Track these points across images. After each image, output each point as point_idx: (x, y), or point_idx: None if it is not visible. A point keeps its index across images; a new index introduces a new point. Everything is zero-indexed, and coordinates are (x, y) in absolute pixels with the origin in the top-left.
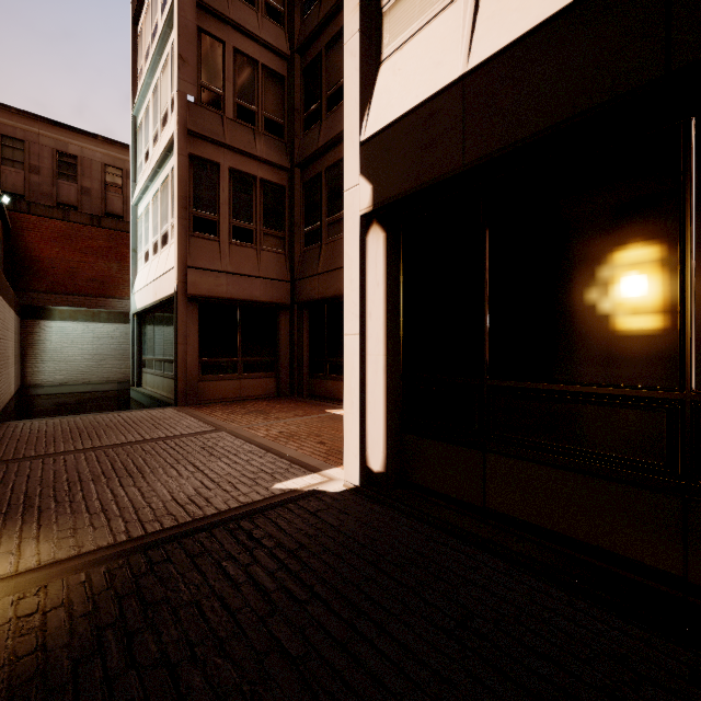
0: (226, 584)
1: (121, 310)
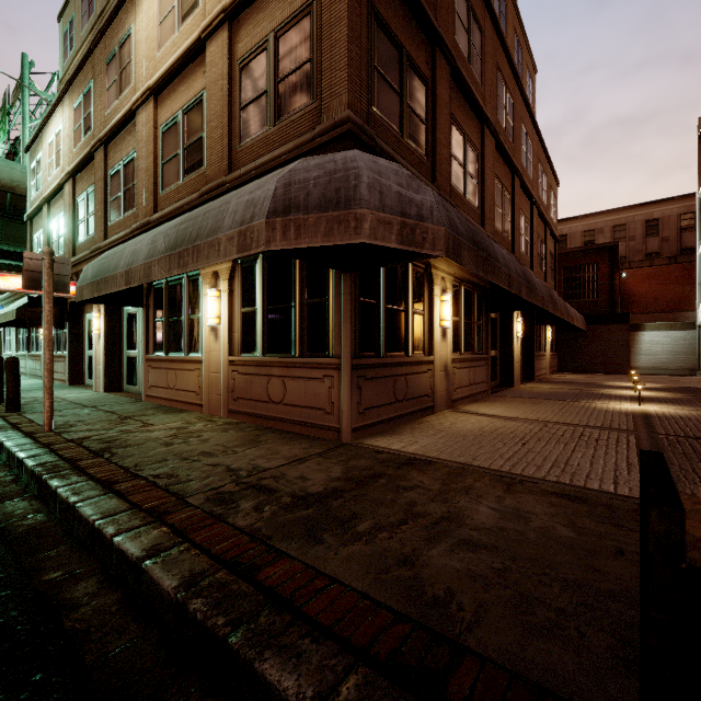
0: (696, 389)
1: (690, 321)
